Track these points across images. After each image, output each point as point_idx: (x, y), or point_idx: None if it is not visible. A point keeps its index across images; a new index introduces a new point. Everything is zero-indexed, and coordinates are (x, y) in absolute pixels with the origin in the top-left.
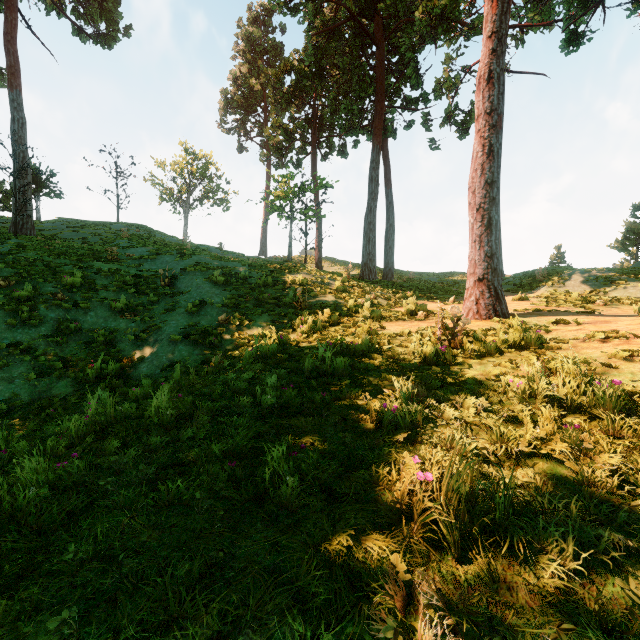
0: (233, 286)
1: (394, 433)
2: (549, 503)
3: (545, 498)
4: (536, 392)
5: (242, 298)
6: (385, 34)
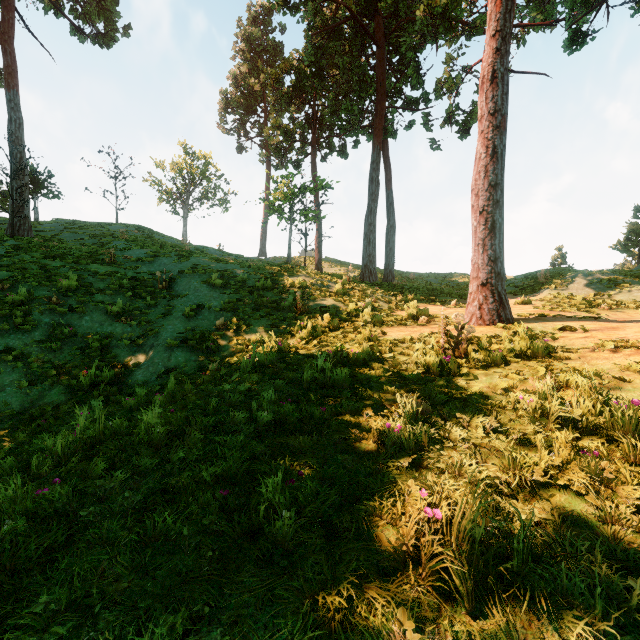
0: (231, 289)
1: (398, 455)
2: (570, 544)
3: (565, 538)
4: (548, 410)
5: (240, 302)
6: (386, 33)
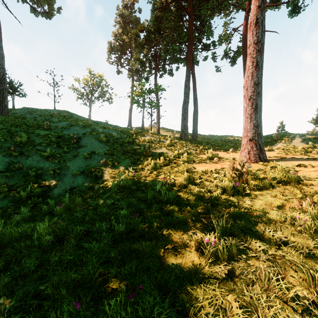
0: (111, 143)
1: (214, 264)
2: None
3: None
4: None
5: (115, 150)
6: (193, 9)
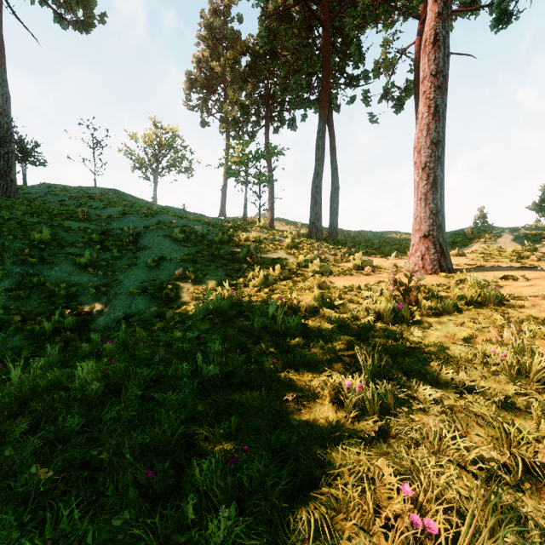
0: (191, 243)
1: (360, 420)
2: None
3: None
4: (527, 366)
5: (199, 254)
6: (330, 17)
